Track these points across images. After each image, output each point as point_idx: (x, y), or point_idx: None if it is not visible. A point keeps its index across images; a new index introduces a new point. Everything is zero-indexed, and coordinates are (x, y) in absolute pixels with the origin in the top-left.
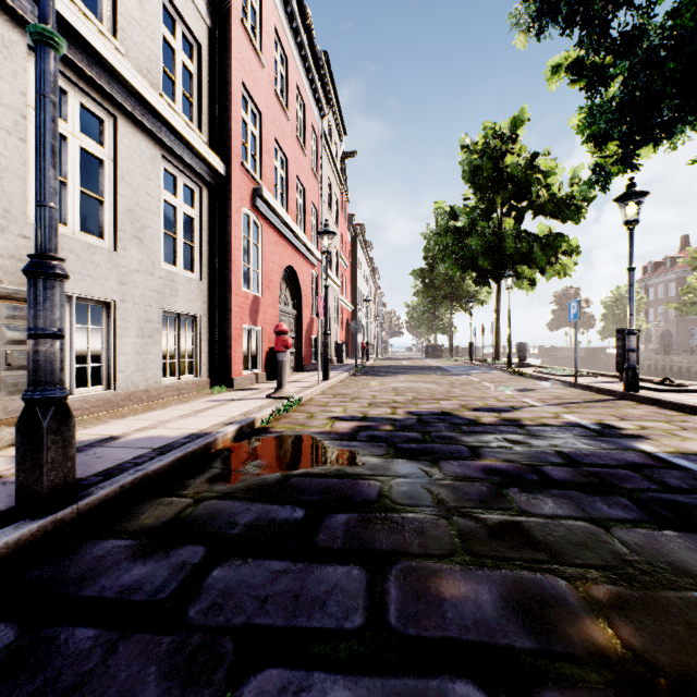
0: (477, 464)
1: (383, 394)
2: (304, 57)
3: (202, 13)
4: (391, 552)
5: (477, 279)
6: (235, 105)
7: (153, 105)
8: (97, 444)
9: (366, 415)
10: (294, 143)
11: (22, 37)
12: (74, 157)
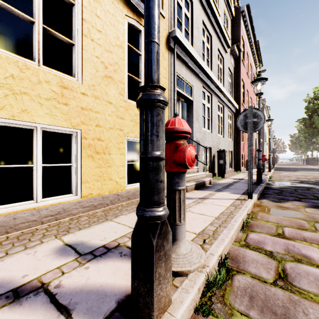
0: None
1: (299, 176)
2: (252, 51)
3: (232, 65)
4: None
5: None
6: (240, 87)
7: (230, 100)
8: (242, 179)
9: (299, 180)
10: (249, 85)
11: (217, 99)
12: (220, 119)
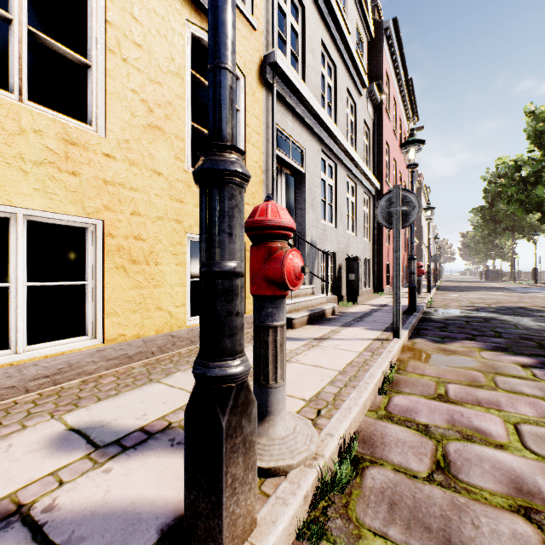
0: (543, 318)
1: (474, 300)
2: (402, 95)
3: (371, 116)
4: (516, 325)
5: (542, 218)
6: (383, 153)
7: (367, 174)
8: (385, 305)
9: (474, 306)
10: (398, 151)
11: (346, 173)
12: (350, 205)
